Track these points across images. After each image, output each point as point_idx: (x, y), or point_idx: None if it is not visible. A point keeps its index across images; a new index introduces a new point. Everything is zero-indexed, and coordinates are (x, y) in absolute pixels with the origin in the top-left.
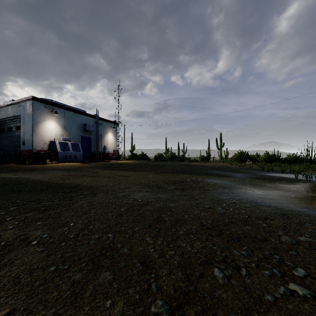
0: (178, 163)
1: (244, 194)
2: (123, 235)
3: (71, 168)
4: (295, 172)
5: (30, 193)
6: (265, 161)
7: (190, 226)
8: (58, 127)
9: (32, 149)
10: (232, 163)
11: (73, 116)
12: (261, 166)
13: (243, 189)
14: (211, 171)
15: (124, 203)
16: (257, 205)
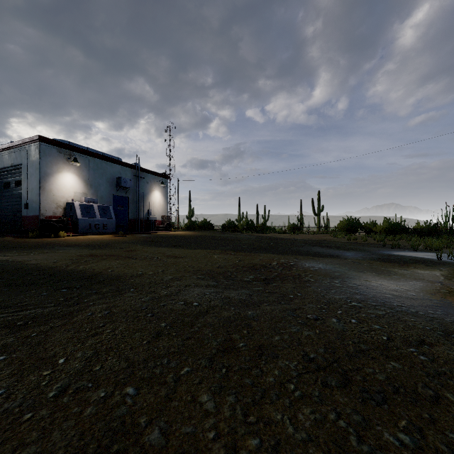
0: (257, 235)
1: (367, 290)
2: (156, 388)
3: (97, 244)
4: (433, 249)
5: (11, 291)
6: (385, 232)
7: (285, 362)
8: (79, 181)
9: (39, 215)
10: (336, 235)
11: (101, 166)
12: (380, 239)
13: (363, 279)
14: (307, 248)
15: (168, 310)
16: (395, 311)
